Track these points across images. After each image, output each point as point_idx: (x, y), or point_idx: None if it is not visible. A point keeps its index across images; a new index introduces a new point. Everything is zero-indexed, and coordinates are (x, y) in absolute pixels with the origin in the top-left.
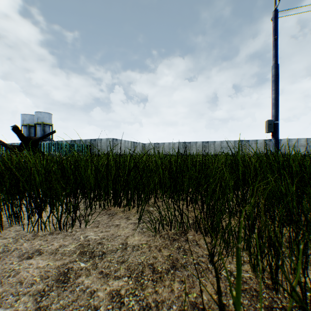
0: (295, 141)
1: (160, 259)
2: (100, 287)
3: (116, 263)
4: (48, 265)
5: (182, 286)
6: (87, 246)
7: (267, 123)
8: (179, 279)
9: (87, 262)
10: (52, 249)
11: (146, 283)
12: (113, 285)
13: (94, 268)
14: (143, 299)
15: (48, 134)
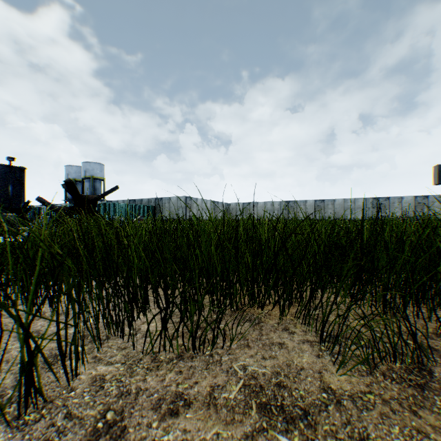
0: None
1: (438, 438)
2: None
3: None
4: (217, 435)
5: None
6: (261, 391)
7: (437, 169)
8: None
9: (290, 433)
10: (201, 393)
11: None
12: None
13: None
14: None
15: (109, 192)
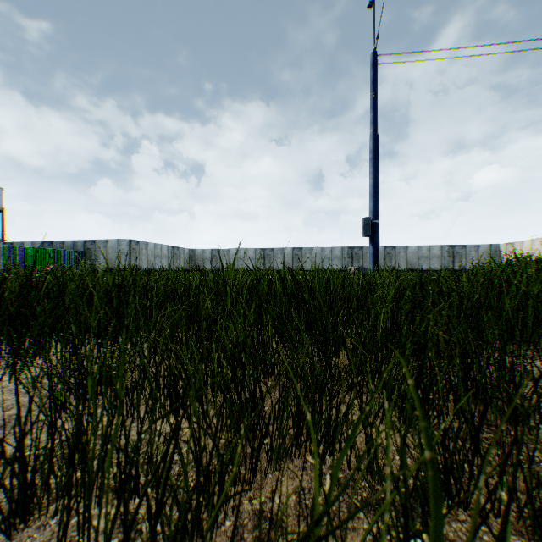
0: (427, 250)
1: None
2: None
3: None
4: None
5: None
6: None
7: (363, 222)
8: None
9: None
10: None
11: None
12: None
13: None
14: None
15: None
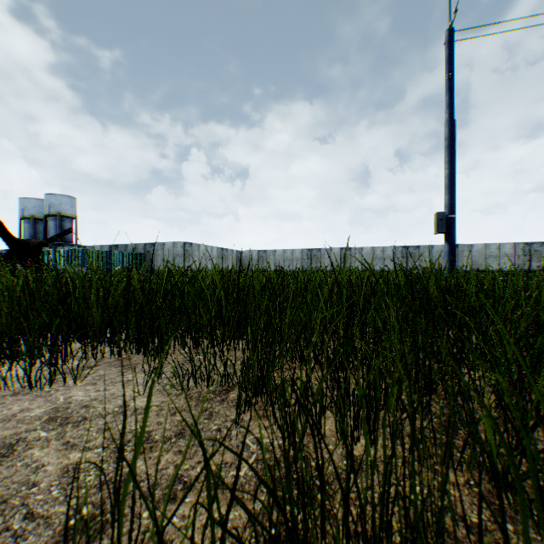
0: (496, 248)
1: (166, 425)
2: (55, 461)
3: (96, 431)
4: None
5: (176, 457)
6: (64, 410)
7: (436, 217)
8: (177, 449)
9: (53, 430)
10: (8, 414)
11: (126, 454)
12: (75, 458)
13: (58, 439)
14: (109, 473)
15: (60, 235)
